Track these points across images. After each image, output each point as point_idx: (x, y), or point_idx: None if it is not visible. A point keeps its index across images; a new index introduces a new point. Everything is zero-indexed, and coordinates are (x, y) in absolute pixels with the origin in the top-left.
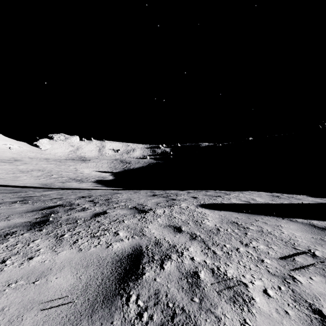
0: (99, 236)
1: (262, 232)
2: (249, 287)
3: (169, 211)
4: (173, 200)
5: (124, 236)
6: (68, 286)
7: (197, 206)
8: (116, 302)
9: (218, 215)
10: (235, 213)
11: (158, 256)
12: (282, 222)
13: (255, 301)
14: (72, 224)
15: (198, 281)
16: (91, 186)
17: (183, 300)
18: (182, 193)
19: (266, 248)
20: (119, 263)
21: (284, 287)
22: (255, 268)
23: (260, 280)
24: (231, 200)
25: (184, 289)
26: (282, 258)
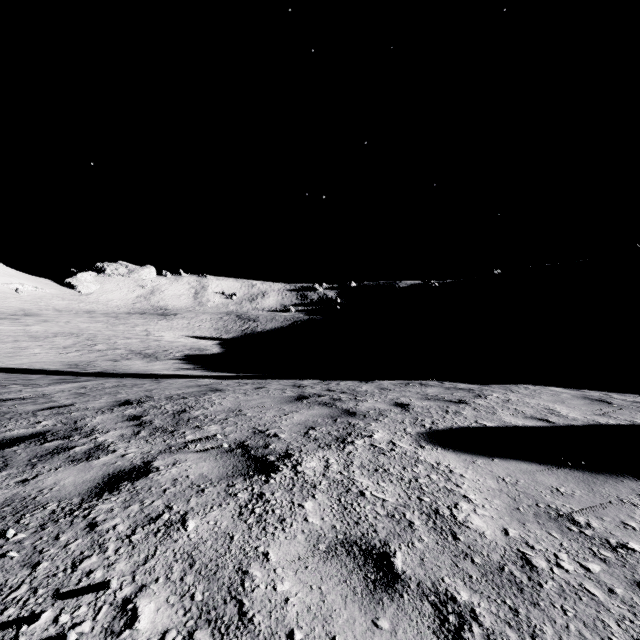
0: None
1: None
2: None
3: (342, 462)
4: (350, 418)
5: (154, 632)
6: None
7: (419, 440)
8: None
9: (492, 479)
10: (538, 467)
11: None
12: None
13: None
14: None
15: None
16: (172, 369)
17: None
18: (368, 390)
19: None
20: None
21: None
22: None
23: None
24: (498, 415)
25: None
26: None
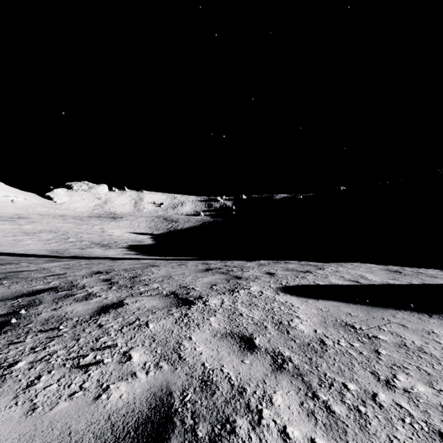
0: (89, 365)
1: (407, 348)
2: None
3: (231, 300)
4: (238, 280)
5: (141, 362)
6: None
7: (277, 291)
8: None
9: (315, 309)
10: (342, 304)
11: (206, 426)
12: (433, 323)
13: None
14: (49, 332)
15: None
16: (121, 254)
17: None
18: (250, 265)
19: (433, 394)
20: None
21: None
22: None
23: None
24: (328, 279)
25: None
26: None
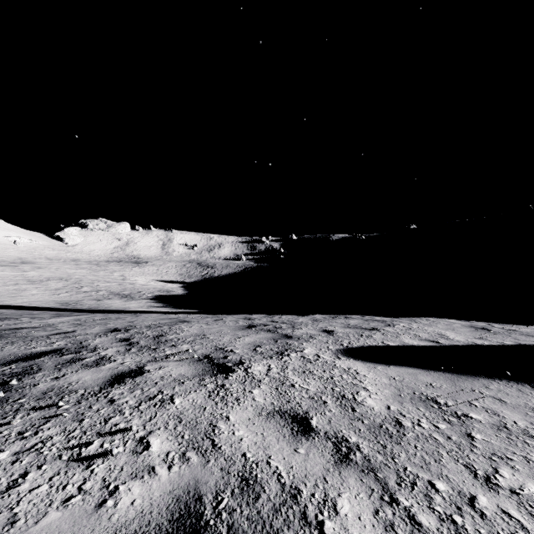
0: (93, 456)
1: (508, 431)
2: None
3: (280, 367)
4: (288, 340)
5: (162, 452)
6: None
7: (337, 354)
8: None
9: (386, 378)
10: (420, 371)
11: None
12: None
13: None
14: (45, 410)
15: None
16: (146, 306)
17: None
18: (303, 321)
19: None
20: None
21: None
22: None
23: None
24: (400, 338)
25: None
26: None
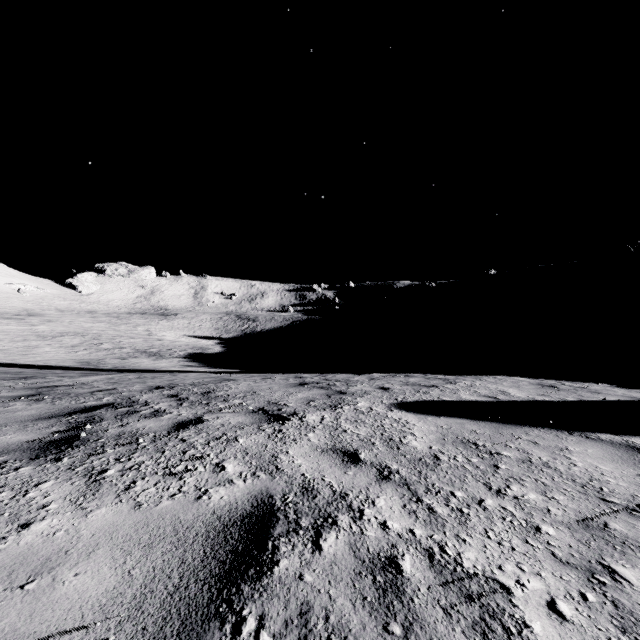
0: (182, 473)
1: (530, 463)
2: (515, 594)
3: (333, 417)
4: (342, 395)
5: (236, 472)
6: (101, 595)
7: (390, 407)
8: (208, 638)
9: (434, 426)
10: (469, 421)
11: (309, 519)
12: (570, 441)
13: (533, 631)
14: (127, 446)
15: (399, 582)
16: (179, 366)
17: (366, 631)
18: (359, 379)
19: (543, 500)
20: (223, 536)
21: (594, 595)
22: (525, 548)
23: (537, 577)
24: (458, 394)
25: (368, 600)
26: (580, 523)
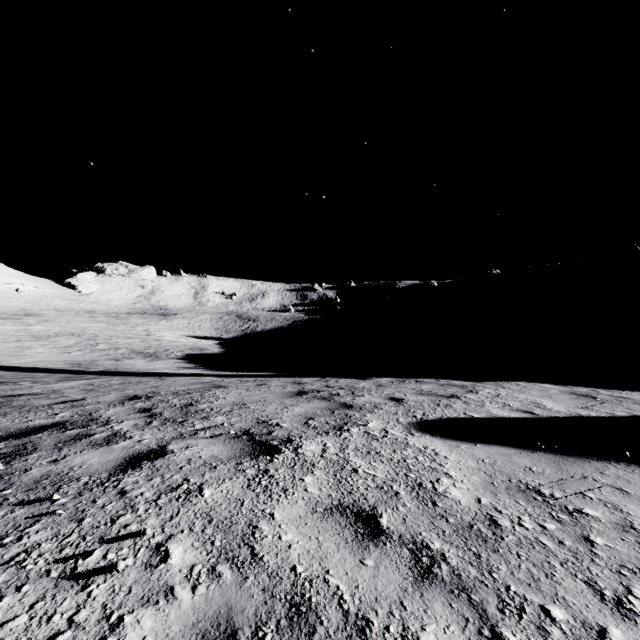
0: (93, 572)
1: (636, 533)
2: None
3: (339, 446)
4: (347, 410)
5: (184, 566)
6: None
7: (409, 428)
8: None
9: (473, 460)
10: (515, 451)
11: None
12: None
13: None
14: (35, 505)
15: None
16: (174, 368)
17: None
18: (365, 386)
19: None
20: None
21: None
22: None
23: None
24: (486, 408)
25: None
26: None
